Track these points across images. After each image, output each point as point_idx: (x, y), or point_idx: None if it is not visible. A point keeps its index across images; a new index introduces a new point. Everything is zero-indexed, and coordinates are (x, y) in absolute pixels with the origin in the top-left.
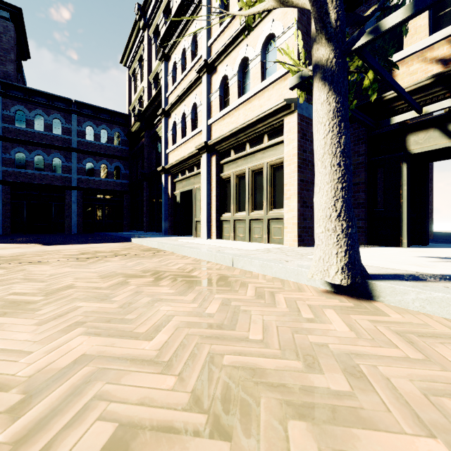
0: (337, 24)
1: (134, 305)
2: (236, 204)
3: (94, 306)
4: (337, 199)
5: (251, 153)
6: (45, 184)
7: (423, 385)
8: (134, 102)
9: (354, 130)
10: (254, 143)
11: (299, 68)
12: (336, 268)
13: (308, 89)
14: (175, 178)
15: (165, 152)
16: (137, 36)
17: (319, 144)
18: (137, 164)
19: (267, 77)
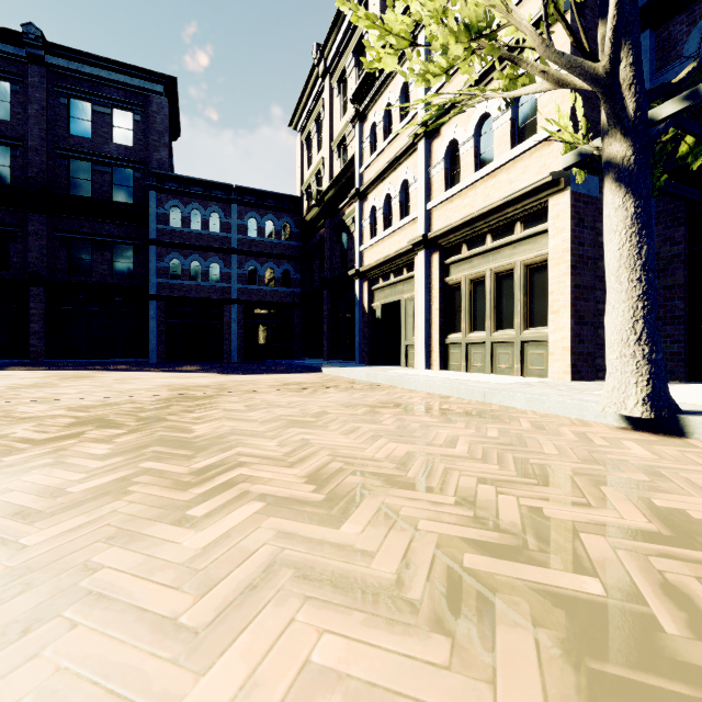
0: (636, 115)
1: (409, 428)
2: (470, 321)
3: (372, 426)
4: (636, 320)
5: (494, 248)
6: (202, 298)
7: None
8: (309, 179)
9: (665, 206)
10: (499, 234)
11: (577, 141)
12: (635, 400)
13: (590, 168)
14: (373, 285)
15: (360, 249)
16: (313, 87)
17: (612, 256)
18: (312, 265)
19: (520, 139)
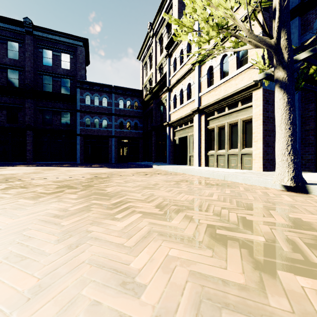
0: (288, 60)
1: (193, 190)
2: (218, 145)
3: (178, 189)
4: (288, 145)
5: (229, 113)
6: (99, 135)
7: None
8: (146, 82)
9: (305, 94)
10: (231, 107)
11: (264, 68)
12: (287, 178)
13: (270, 80)
14: (175, 129)
15: (169, 113)
16: (148, 41)
17: (278, 119)
18: (147, 120)
19: (240, 65)
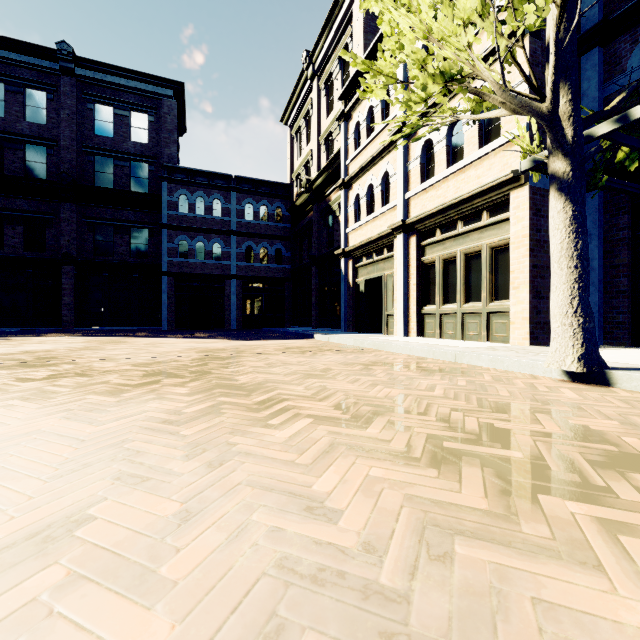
0: (573, 140)
1: (397, 379)
2: (443, 295)
3: (369, 378)
4: (573, 297)
5: (464, 232)
6: (206, 274)
7: (621, 413)
8: (299, 169)
9: (612, 197)
10: (468, 220)
11: (532, 150)
12: (572, 358)
13: (543, 172)
14: (357, 263)
15: (345, 231)
16: (302, 88)
17: (555, 248)
18: (301, 244)
19: (486, 140)
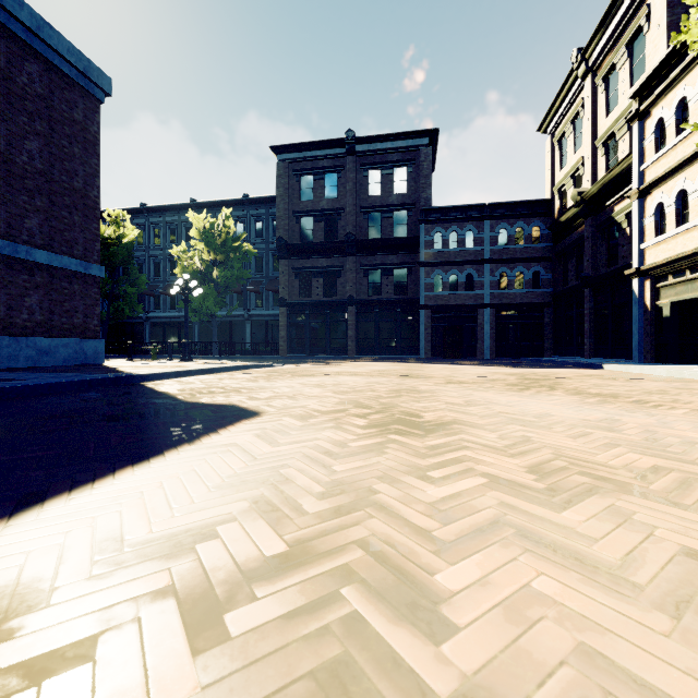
0: None
1: None
2: None
3: None
4: None
5: None
6: (459, 305)
7: None
8: (563, 180)
9: None
10: None
11: None
12: None
13: None
14: (657, 282)
15: (639, 247)
16: (569, 89)
17: None
18: (566, 264)
19: None
